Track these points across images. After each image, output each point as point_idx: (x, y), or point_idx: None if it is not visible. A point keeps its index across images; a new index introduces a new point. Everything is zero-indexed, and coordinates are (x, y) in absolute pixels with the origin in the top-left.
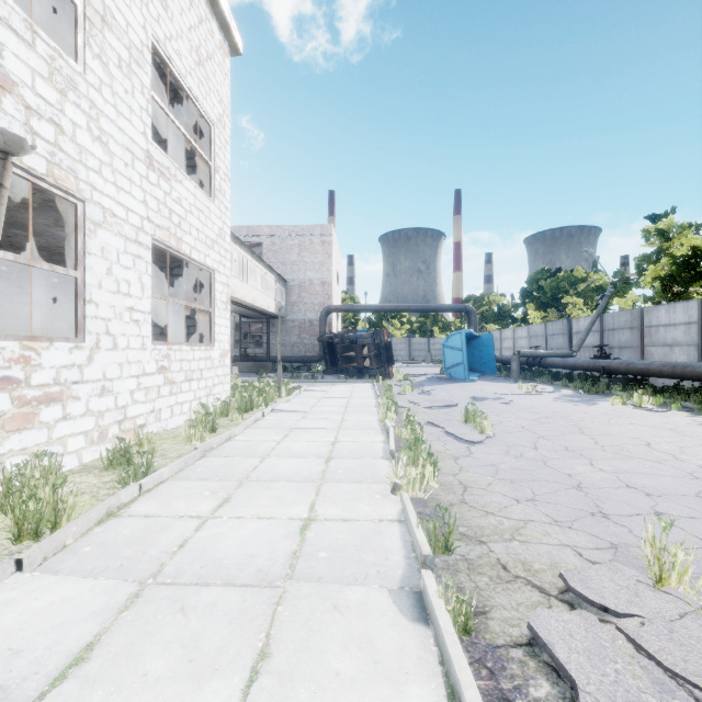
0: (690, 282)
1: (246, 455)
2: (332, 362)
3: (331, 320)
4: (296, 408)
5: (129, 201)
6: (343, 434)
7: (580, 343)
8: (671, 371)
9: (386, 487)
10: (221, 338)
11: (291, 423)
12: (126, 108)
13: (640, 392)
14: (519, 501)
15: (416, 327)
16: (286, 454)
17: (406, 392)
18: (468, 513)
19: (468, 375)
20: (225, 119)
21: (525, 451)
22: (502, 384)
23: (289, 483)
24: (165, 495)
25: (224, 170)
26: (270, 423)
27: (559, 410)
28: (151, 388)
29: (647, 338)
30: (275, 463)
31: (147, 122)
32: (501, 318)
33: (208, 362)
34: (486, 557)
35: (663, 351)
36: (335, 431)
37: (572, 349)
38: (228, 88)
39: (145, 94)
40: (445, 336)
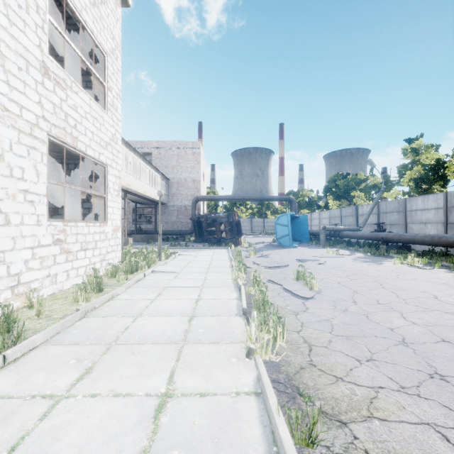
0: (433, 182)
1: (121, 315)
2: (200, 234)
3: (199, 206)
4: (171, 269)
5: (24, 100)
6: (205, 292)
7: (365, 222)
8: (431, 240)
9: (241, 348)
10: (113, 217)
11: (165, 283)
12: (20, 20)
13: (412, 255)
14: (361, 362)
15: (255, 211)
16: (156, 313)
17: (251, 255)
18: (320, 380)
19: (292, 243)
20: (117, 52)
21: (348, 305)
22: (315, 249)
23: (153, 345)
24: (29, 365)
25: (116, 91)
26: (148, 283)
27: (360, 269)
28: (47, 257)
29: (409, 218)
30: (145, 322)
31: (42, 38)
32: (311, 205)
33: (102, 235)
34: (353, 450)
35: (419, 227)
36: (198, 289)
37: (359, 225)
38: (120, 30)
39: (40, 14)
40: (274, 217)
